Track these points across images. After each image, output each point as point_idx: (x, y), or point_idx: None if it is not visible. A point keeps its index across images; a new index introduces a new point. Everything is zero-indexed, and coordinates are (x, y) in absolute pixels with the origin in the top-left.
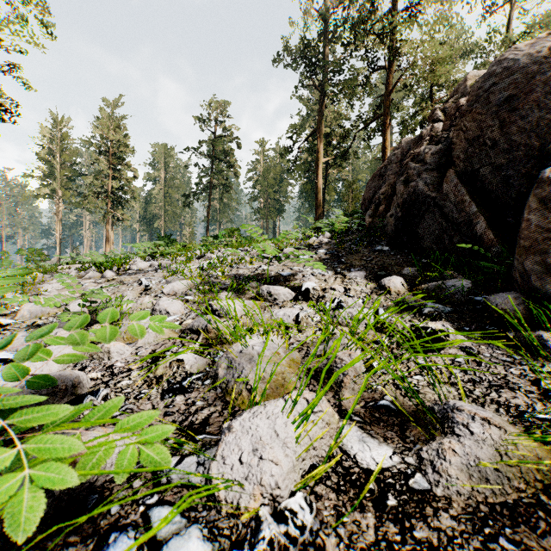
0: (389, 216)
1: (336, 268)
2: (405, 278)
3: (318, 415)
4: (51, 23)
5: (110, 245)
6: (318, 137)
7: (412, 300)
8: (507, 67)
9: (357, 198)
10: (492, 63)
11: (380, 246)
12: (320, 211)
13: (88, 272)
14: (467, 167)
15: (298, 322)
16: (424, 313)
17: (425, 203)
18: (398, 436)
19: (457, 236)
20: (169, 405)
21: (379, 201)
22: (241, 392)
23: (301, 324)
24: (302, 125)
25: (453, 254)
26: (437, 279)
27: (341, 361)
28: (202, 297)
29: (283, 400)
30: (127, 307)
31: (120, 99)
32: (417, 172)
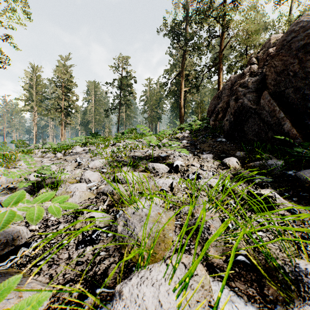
0: (225, 120)
1: (194, 152)
2: (238, 158)
3: (194, 279)
4: (29, 12)
5: (64, 138)
6: (181, 76)
7: (246, 174)
8: (302, 26)
9: (203, 111)
10: (292, 24)
11: (220, 138)
12: (182, 118)
13: (47, 154)
14: (276, 89)
15: (172, 188)
16: (255, 183)
17: (249, 112)
18: (258, 293)
19: (270, 132)
20: (80, 254)
21: (218, 112)
22: (133, 246)
23: (174, 189)
24: (172, 69)
25: (268, 143)
26: (258, 159)
27: (205, 222)
28: (112, 170)
29: (165, 265)
30: (66, 176)
31: (69, 56)
32: (243, 93)
